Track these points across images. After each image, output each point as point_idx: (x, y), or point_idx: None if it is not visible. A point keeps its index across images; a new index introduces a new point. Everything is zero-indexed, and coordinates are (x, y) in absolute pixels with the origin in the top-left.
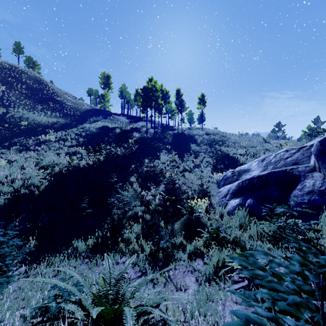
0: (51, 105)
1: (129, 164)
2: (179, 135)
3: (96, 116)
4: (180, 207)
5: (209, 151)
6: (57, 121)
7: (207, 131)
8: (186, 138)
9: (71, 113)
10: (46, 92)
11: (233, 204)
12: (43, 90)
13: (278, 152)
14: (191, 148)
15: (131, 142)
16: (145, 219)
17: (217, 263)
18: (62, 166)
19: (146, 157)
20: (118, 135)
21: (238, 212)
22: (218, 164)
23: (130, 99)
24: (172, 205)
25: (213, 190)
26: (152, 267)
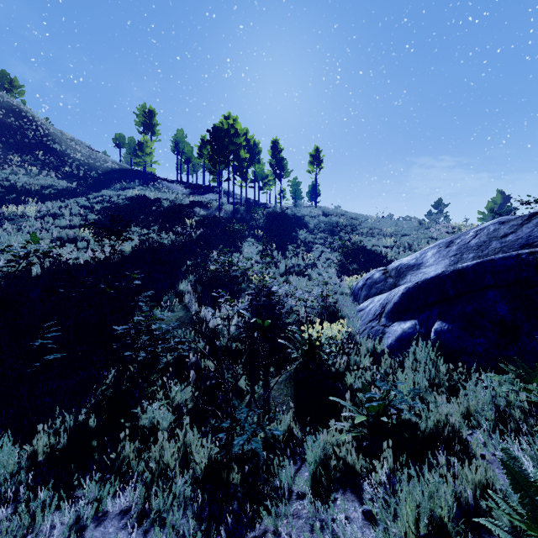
0: (41, 157)
1: (181, 260)
2: (277, 216)
3: (128, 181)
4: (282, 343)
5: (329, 241)
6: (50, 186)
7: (324, 210)
8: (289, 220)
9: (80, 173)
10: (31, 134)
11: (398, 333)
12: (25, 130)
13: (479, 226)
14: (299, 236)
15: (189, 225)
16: (204, 372)
17: (414, 526)
18: (13, 253)
19: (216, 249)
20: (167, 212)
21: (416, 351)
22: (349, 262)
23: (191, 156)
24: (265, 337)
25: (346, 307)
26: (206, 526)
